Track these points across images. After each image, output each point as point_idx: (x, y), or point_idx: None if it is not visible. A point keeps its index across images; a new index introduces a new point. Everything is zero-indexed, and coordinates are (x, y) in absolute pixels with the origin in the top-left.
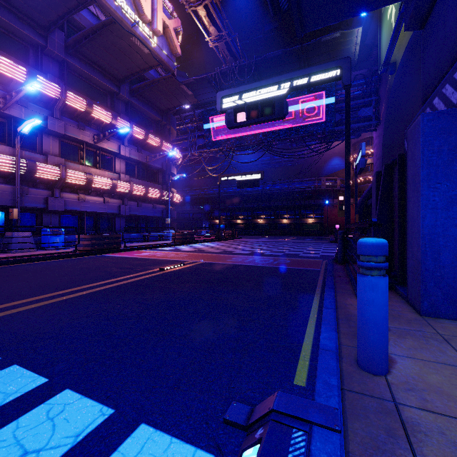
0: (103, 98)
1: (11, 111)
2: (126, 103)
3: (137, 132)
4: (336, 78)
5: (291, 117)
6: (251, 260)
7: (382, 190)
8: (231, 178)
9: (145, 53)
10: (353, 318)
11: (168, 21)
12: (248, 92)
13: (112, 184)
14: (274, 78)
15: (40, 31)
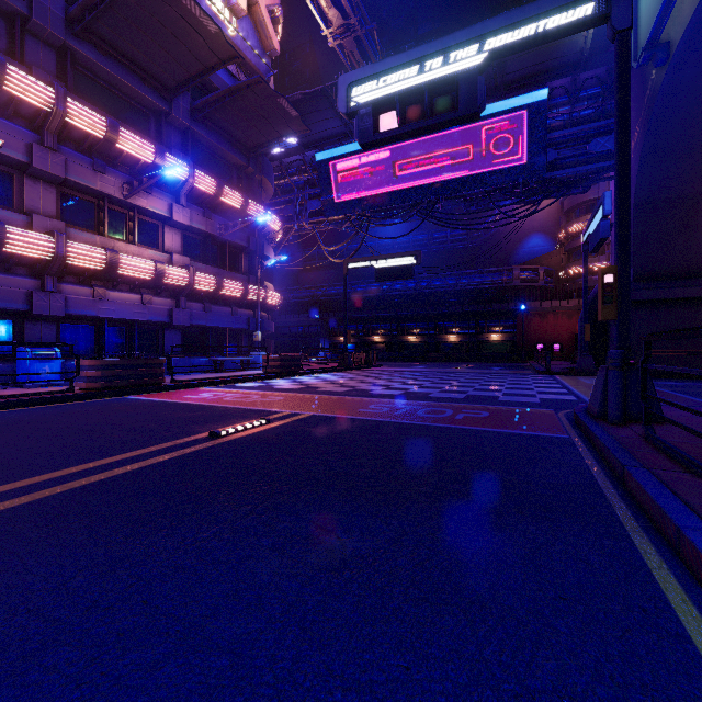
0: (141, 121)
1: None
2: (183, 133)
3: (202, 181)
4: (595, 21)
5: (469, 158)
6: (408, 412)
7: None
8: (366, 265)
9: (211, 32)
10: None
11: None
12: (402, 69)
13: (155, 270)
14: (457, 35)
15: None
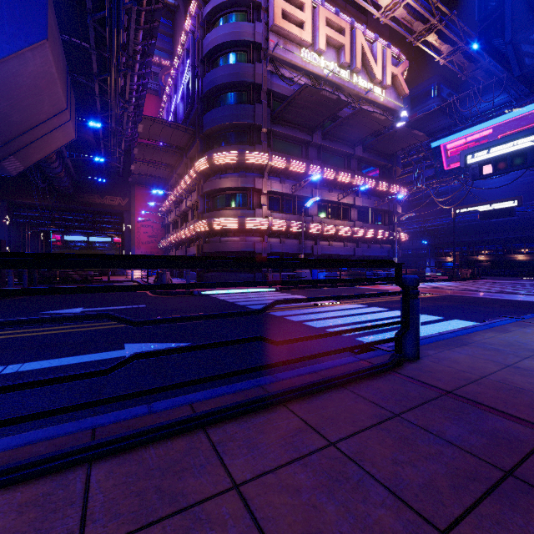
0: (341, 161)
1: (296, 192)
2: (358, 160)
3: (368, 183)
4: None
5: None
6: (498, 296)
7: None
8: (471, 210)
9: (381, 119)
10: None
11: (396, 70)
12: (495, 147)
13: (351, 231)
14: (526, 131)
15: (309, 133)
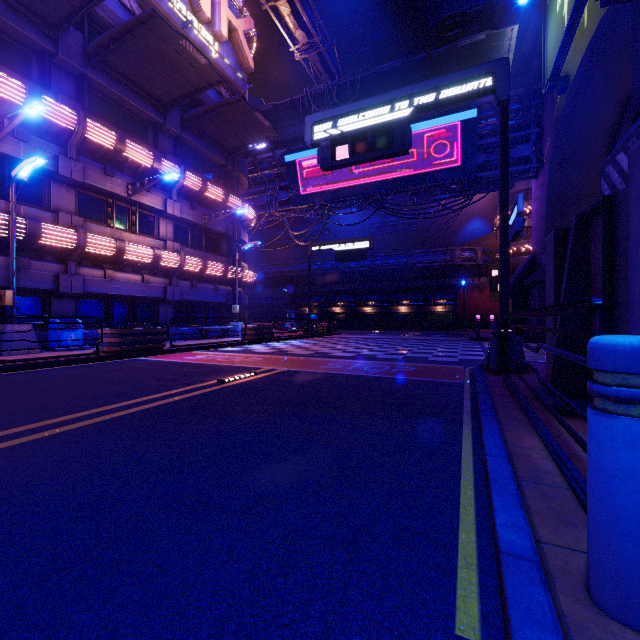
0: (141, 131)
1: (3, 148)
2: (174, 139)
3: (191, 180)
4: (487, 91)
5: (413, 159)
6: (357, 368)
7: (571, 256)
8: (327, 248)
9: (201, 64)
10: (546, 479)
11: (235, 21)
12: (353, 115)
13: (154, 255)
14: (391, 93)
15: (47, 31)
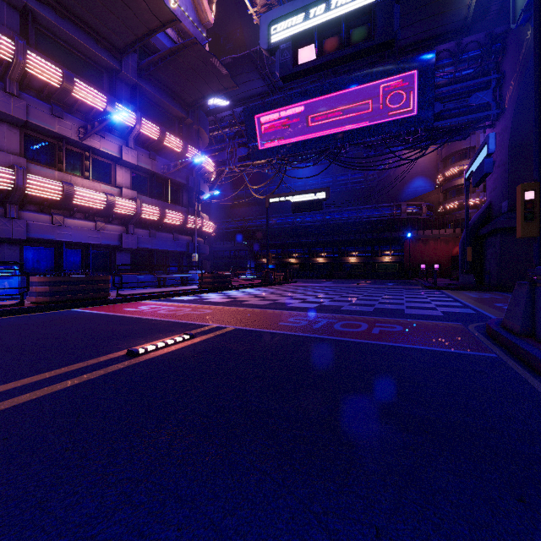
0: (96, 76)
1: None
2: (132, 88)
3: (147, 128)
4: None
5: (369, 110)
6: (326, 325)
7: None
8: (284, 200)
9: None
10: None
11: None
12: (320, 4)
13: (107, 201)
14: None
15: None
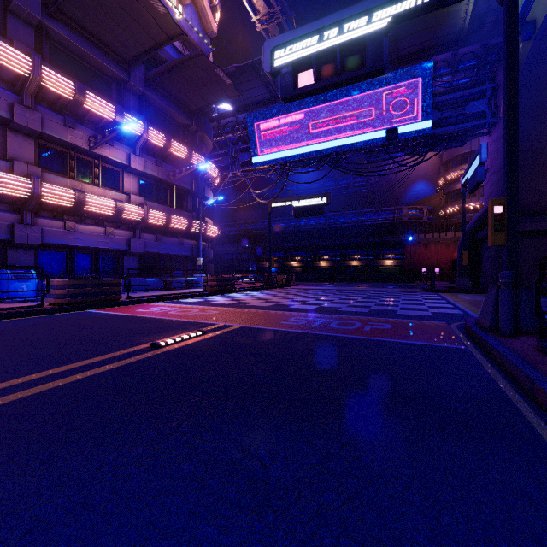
0: (105, 87)
1: None
2: (139, 97)
3: (154, 136)
4: None
5: (369, 118)
6: (323, 324)
7: None
8: (286, 204)
9: (160, 13)
10: None
11: None
12: (318, 34)
13: (116, 208)
14: (365, 3)
15: None
